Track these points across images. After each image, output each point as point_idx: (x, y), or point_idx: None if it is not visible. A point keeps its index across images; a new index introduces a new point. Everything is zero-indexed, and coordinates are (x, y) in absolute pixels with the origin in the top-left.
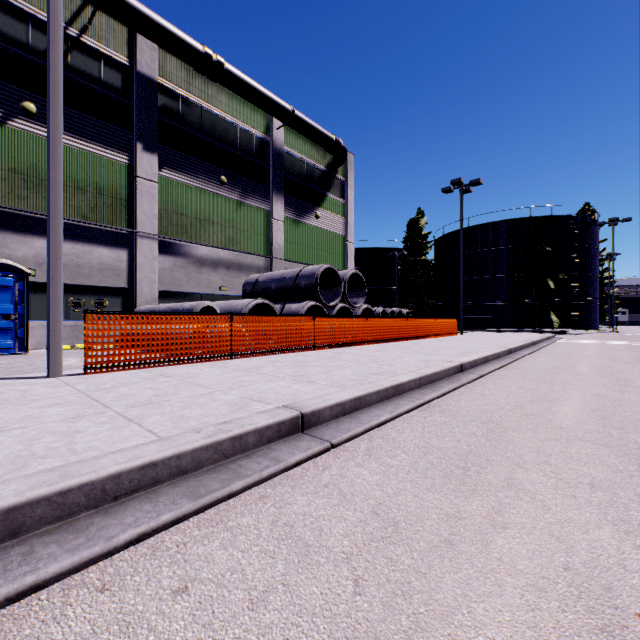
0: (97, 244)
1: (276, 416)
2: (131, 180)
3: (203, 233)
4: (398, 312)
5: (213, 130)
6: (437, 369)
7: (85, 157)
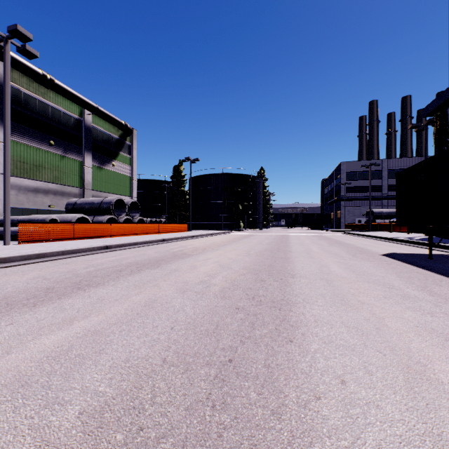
0: None
1: (101, 245)
2: None
3: (38, 173)
4: (159, 220)
5: (45, 113)
6: (152, 239)
7: None
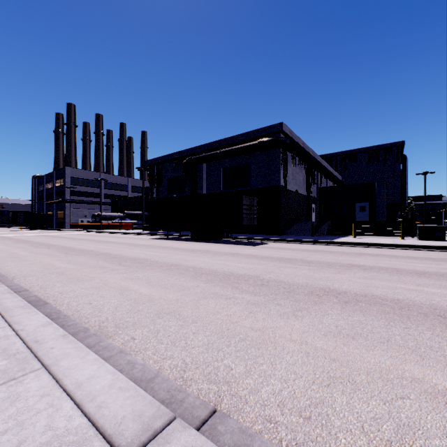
0: None
1: None
2: None
3: None
4: None
5: None
6: None
7: None
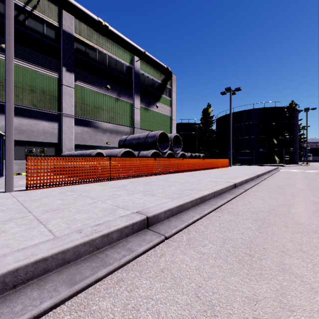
0: (41, 120)
1: (131, 219)
2: (60, 86)
3: (98, 114)
4: (198, 155)
5: (103, 61)
6: (223, 187)
7: (35, 74)
